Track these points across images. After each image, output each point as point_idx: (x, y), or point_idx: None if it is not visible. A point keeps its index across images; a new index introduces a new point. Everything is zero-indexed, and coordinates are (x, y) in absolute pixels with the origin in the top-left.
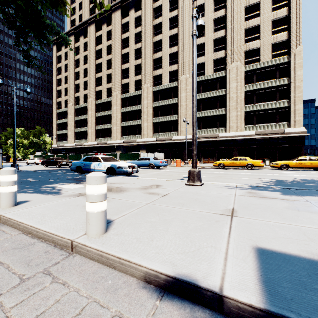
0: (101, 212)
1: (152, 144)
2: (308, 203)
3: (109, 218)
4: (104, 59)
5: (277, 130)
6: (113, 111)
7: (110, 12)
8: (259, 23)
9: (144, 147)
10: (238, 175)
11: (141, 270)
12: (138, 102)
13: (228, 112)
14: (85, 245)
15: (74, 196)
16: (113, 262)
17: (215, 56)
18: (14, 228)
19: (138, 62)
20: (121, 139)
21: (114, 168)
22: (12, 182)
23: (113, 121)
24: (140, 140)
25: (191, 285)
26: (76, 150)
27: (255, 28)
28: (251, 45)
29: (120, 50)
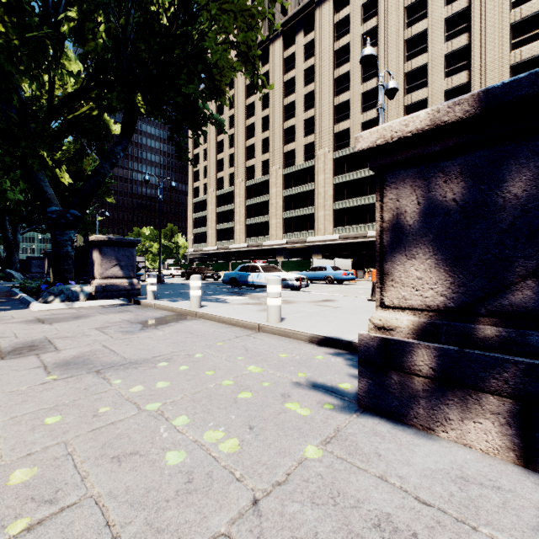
0: (278, 306)
1: (332, 246)
2: None
3: (281, 317)
4: (257, 118)
5: None
6: (271, 195)
7: (266, 44)
8: None
9: (320, 251)
10: None
11: (307, 335)
12: (309, 179)
13: None
14: (269, 325)
15: (243, 304)
16: (288, 333)
17: (448, 85)
18: (209, 320)
19: (309, 115)
20: (284, 238)
21: None
22: (199, 287)
23: (271, 212)
24: (313, 239)
25: (335, 339)
26: (219, 257)
27: (534, 17)
28: (526, 52)
29: (282, 100)
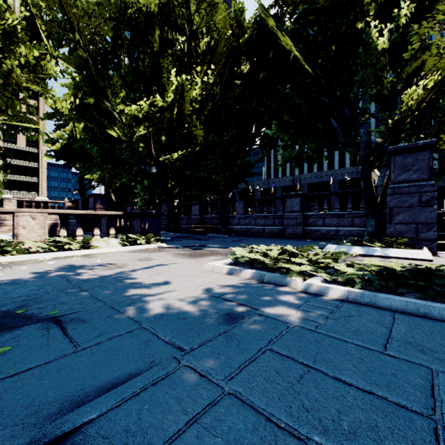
0: None
1: None
2: None
3: None
4: None
5: (30, 197)
6: None
7: None
8: None
9: None
10: None
11: None
12: None
13: None
14: None
15: None
16: None
17: None
18: None
19: None
20: None
21: None
22: None
23: None
24: None
25: None
26: None
27: None
28: None
29: None
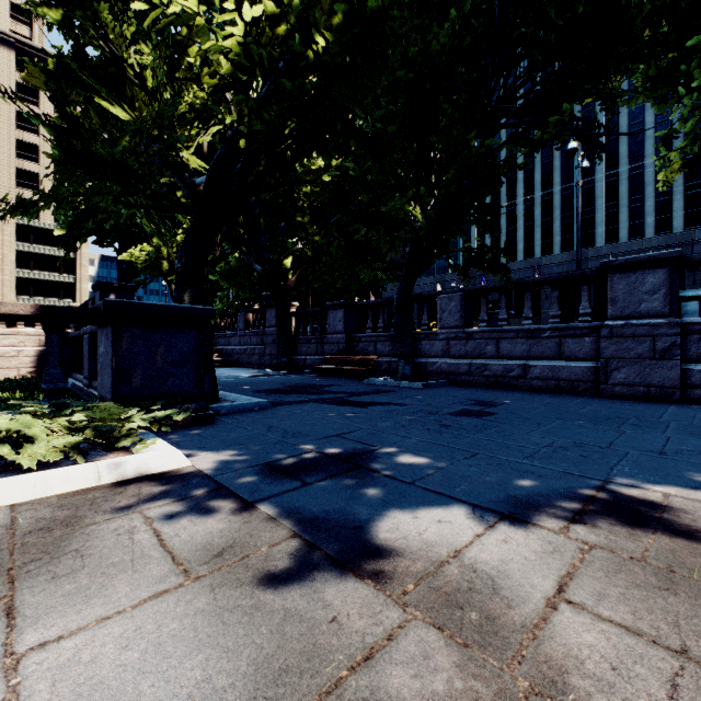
0: None
1: None
2: None
3: None
4: None
5: None
6: None
7: None
8: (38, 172)
9: None
10: None
11: None
12: None
13: None
14: None
15: None
16: None
17: None
18: None
19: None
20: None
21: None
22: None
23: None
24: None
25: None
26: None
27: (33, 174)
28: (27, 194)
29: None
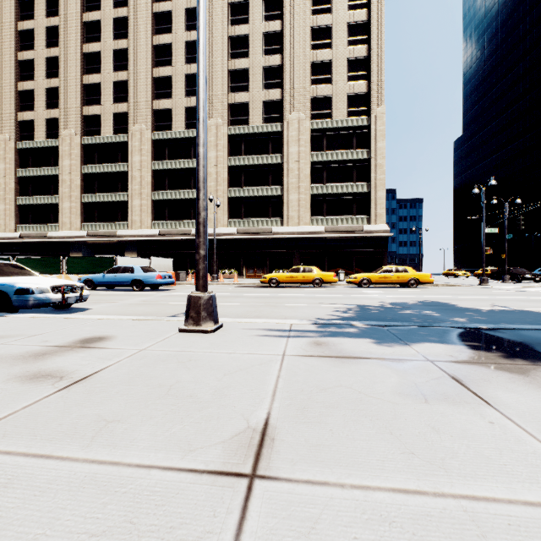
0: None
1: (151, 242)
2: (433, 368)
3: None
4: (39, 55)
5: (354, 226)
6: (62, 168)
7: None
8: (330, 58)
9: (135, 248)
10: (299, 298)
11: None
12: (121, 157)
13: (287, 193)
14: None
15: None
16: None
17: (266, 97)
18: None
19: (121, 78)
20: (83, 229)
21: (7, 293)
22: None
23: (62, 191)
24: (126, 233)
25: None
26: None
27: (325, 64)
28: (320, 90)
29: (80, 43)
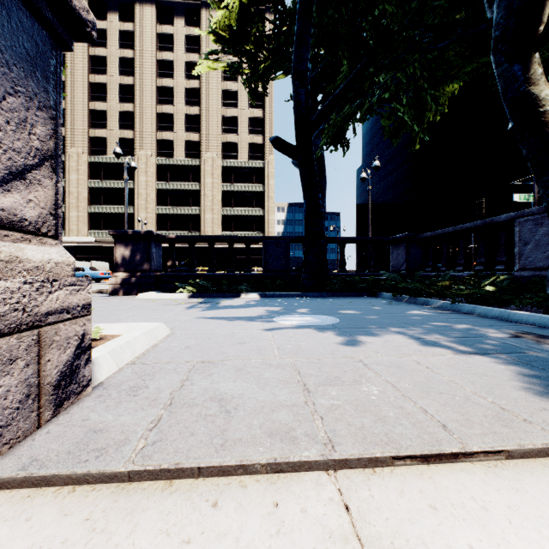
0: None
1: (87, 248)
2: None
3: None
4: None
5: None
6: None
7: None
8: (237, 115)
9: (72, 252)
10: None
11: None
12: None
13: (204, 213)
14: None
15: None
16: None
17: (188, 137)
18: None
19: None
20: None
21: None
22: None
23: None
24: (64, 239)
25: (101, 290)
26: None
27: (233, 118)
28: (229, 138)
29: None
